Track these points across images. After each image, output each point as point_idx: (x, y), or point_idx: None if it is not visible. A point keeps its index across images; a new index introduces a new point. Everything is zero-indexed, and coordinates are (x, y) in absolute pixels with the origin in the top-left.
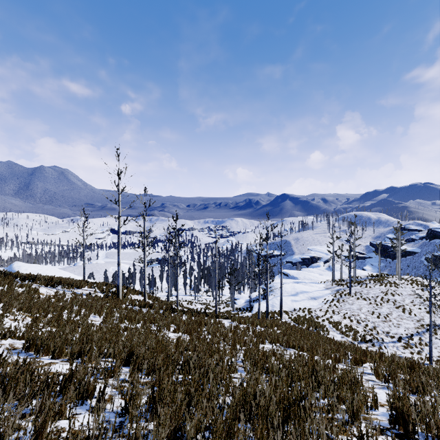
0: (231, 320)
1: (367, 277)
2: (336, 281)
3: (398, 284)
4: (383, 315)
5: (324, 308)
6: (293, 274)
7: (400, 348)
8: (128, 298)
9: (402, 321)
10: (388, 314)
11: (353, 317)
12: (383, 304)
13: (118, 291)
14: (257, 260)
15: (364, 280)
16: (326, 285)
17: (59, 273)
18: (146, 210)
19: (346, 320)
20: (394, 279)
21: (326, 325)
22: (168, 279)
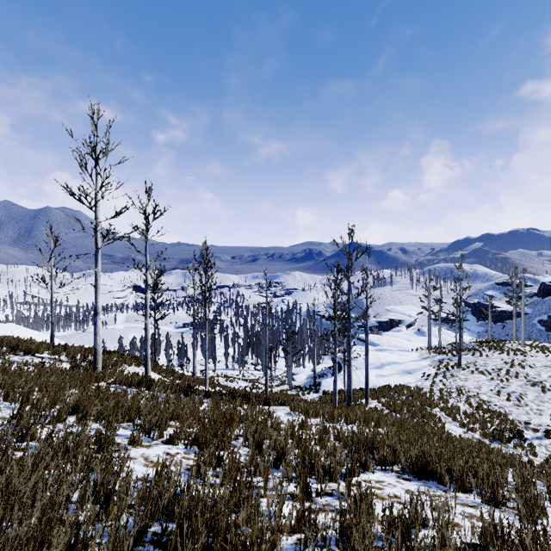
0: (290, 408)
1: (474, 343)
2: (434, 348)
3: (524, 352)
4: (514, 396)
5: (426, 386)
6: (373, 340)
7: (550, 447)
8: (115, 370)
9: (544, 405)
10: (522, 395)
11: (471, 400)
12: (510, 380)
13: (95, 360)
14: (333, 308)
15: (472, 347)
16: (421, 354)
17: (25, 334)
18: (146, 222)
19: (461, 404)
20: (514, 345)
21: (437, 413)
22: (194, 343)
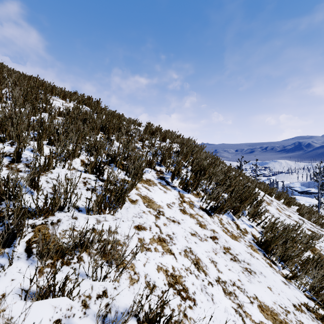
0: None
1: None
2: None
3: None
4: None
5: None
6: (297, 198)
7: None
8: None
9: None
10: None
11: None
12: None
13: None
14: None
15: None
16: None
17: None
18: None
19: None
20: None
21: None
22: None
